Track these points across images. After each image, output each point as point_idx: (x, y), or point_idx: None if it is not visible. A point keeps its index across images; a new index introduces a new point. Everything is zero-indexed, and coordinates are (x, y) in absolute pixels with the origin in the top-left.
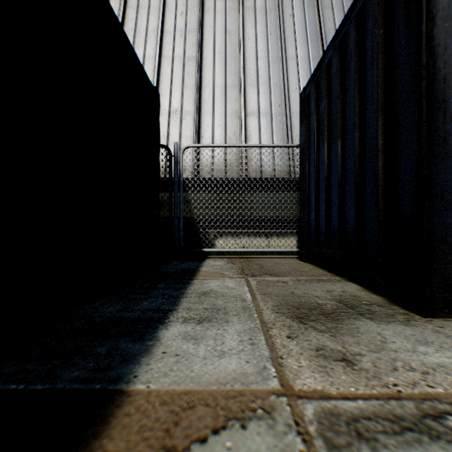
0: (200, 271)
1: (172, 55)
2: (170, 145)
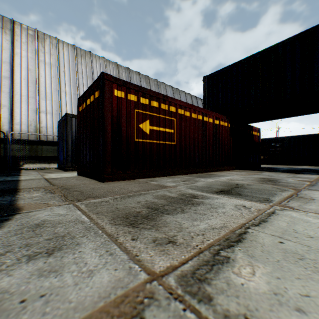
0: (22, 171)
1: None
2: None
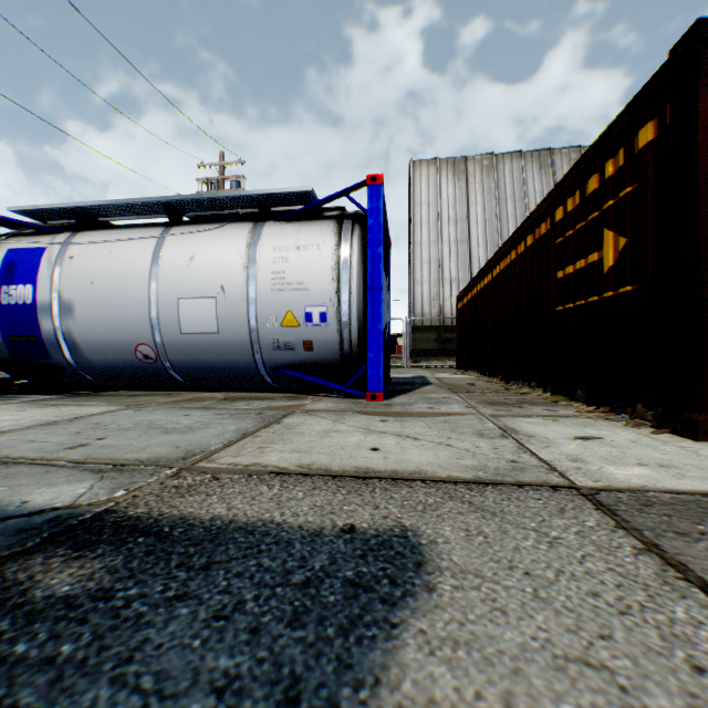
0: None
1: None
2: None
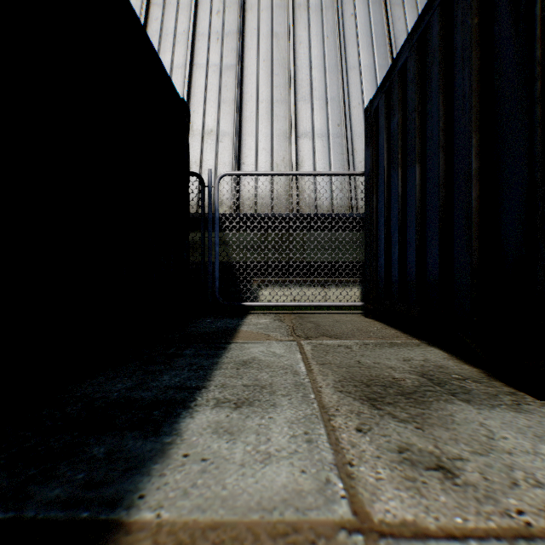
0: (240, 332)
1: (206, 63)
2: (204, 173)
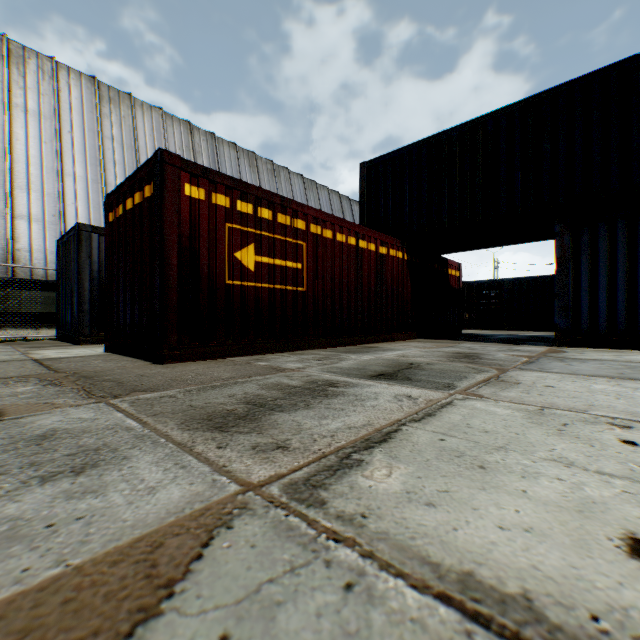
0: None
1: None
2: None
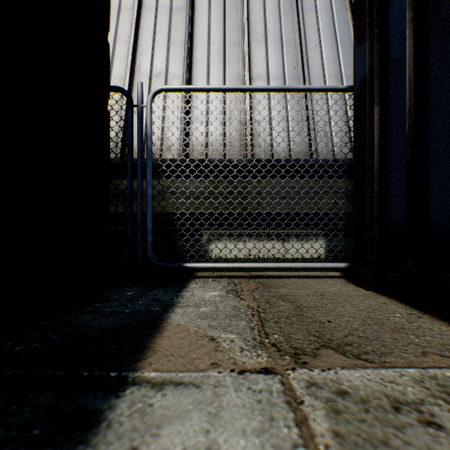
0: (165, 329)
1: (156, 5)
2: None
